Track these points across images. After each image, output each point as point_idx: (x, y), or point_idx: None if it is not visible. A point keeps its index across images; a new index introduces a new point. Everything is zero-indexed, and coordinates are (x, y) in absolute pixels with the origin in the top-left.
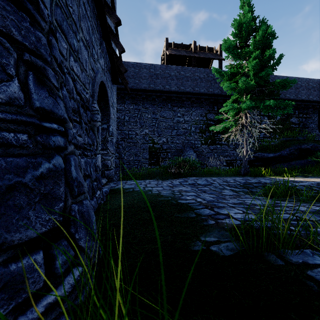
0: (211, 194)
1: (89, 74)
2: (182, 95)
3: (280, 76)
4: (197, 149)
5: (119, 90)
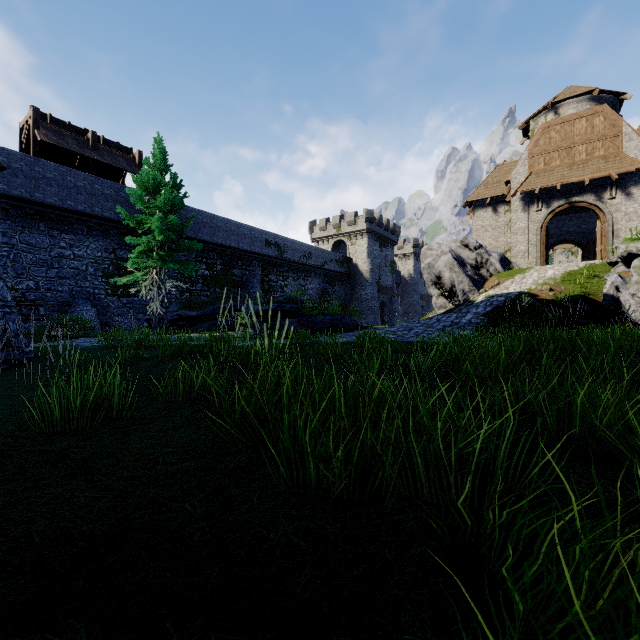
0: None
1: None
2: (69, 215)
3: (220, 217)
4: (99, 302)
5: None
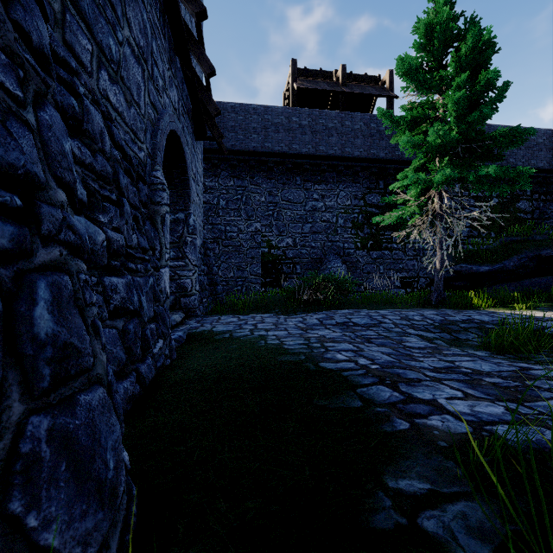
0: (382, 347)
1: (146, 114)
2: (321, 162)
3: (498, 125)
4: (348, 257)
5: (208, 153)
